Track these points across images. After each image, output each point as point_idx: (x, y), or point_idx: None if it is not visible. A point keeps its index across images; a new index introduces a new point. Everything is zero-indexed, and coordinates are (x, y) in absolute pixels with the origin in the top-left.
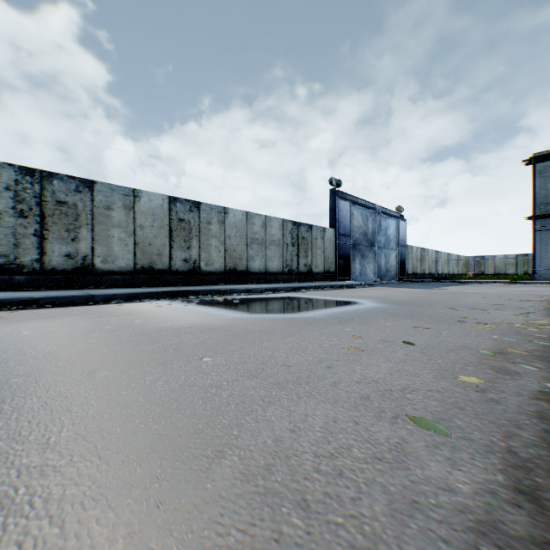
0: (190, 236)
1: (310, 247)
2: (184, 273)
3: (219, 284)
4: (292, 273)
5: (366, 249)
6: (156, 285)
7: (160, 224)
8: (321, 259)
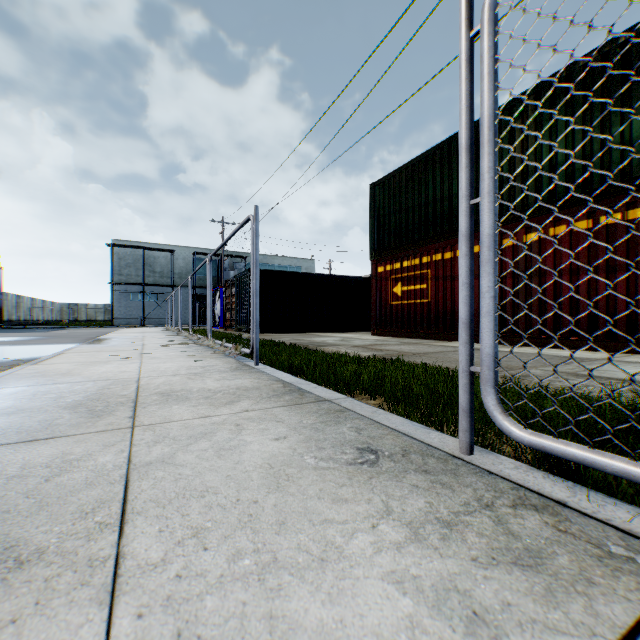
0: None
1: None
2: None
3: None
4: None
5: None
6: None
7: None
8: None
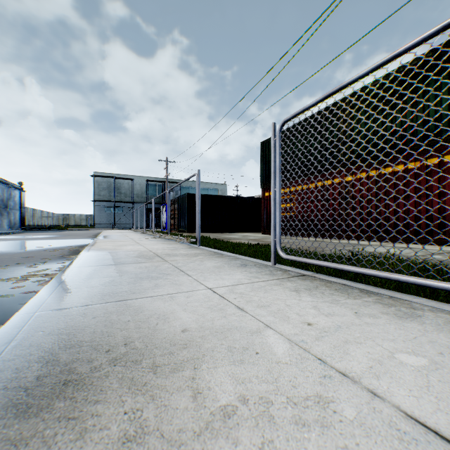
0: None
1: None
2: None
3: None
4: None
5: (4, 210)
6: None
7: None
8: None
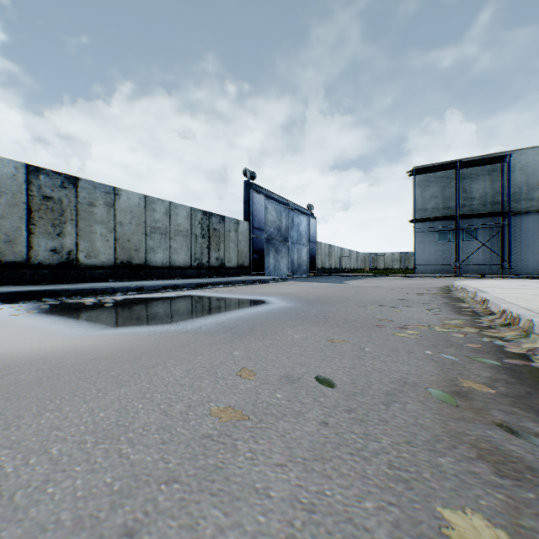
0: (62, 220)
1: (223, 240)
2: (53, 267)
3: (107, 281)
4: (202, 268)
5: (280, 244)
6: (5, 284)
7: (11, 201)
8: (235, 253)
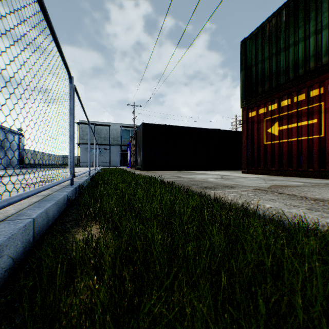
0: None
1: None
2: None
3: None
4: None
5: None
6: None
7: None
8: None
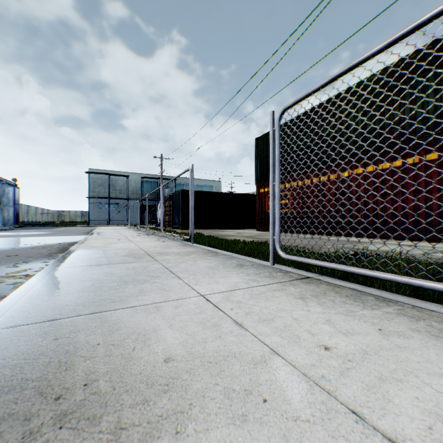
0: None
1: None
2: None
3: None
4: None
5: None
6: None
7: None
8: None
